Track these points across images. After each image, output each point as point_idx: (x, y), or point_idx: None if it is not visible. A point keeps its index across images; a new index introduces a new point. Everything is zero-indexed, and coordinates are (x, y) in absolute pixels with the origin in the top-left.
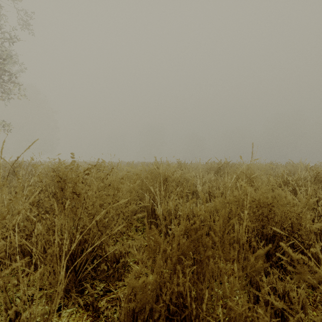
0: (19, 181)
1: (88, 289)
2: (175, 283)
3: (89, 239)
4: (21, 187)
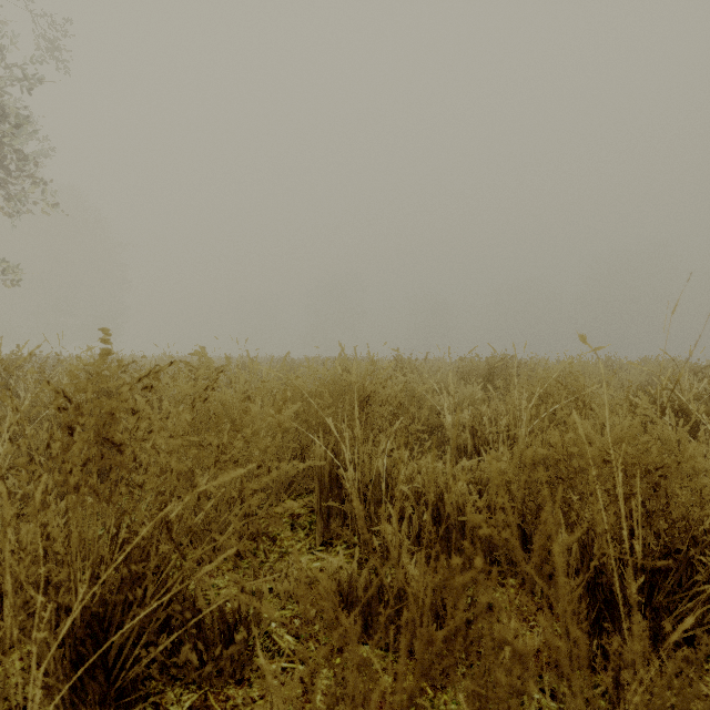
0: None
1: None
2: None
3: (147, 573)
4: None
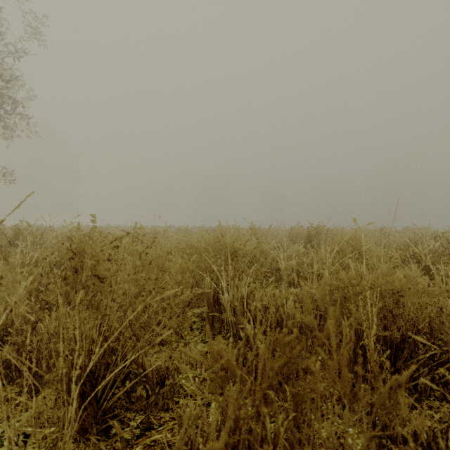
0: (6, 259)
1: (116, 429)
2: (258, 436)
3: (118, 348)
4: (10, 268)
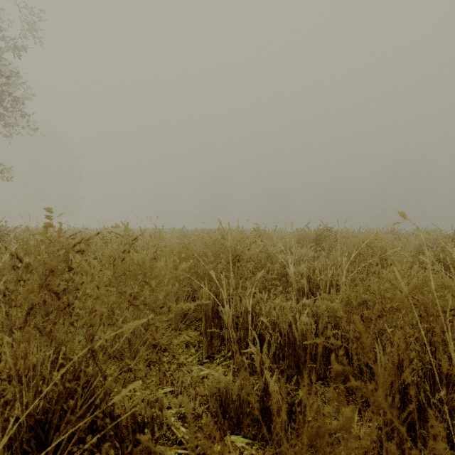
0: None
1: None
2: None
3: (78, 388)
4: None
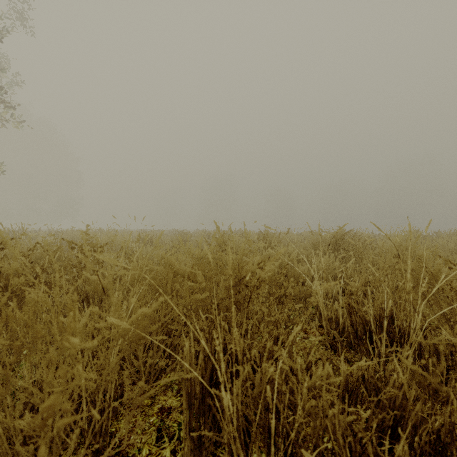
0: None
1: None
2: None
3: None
4: None
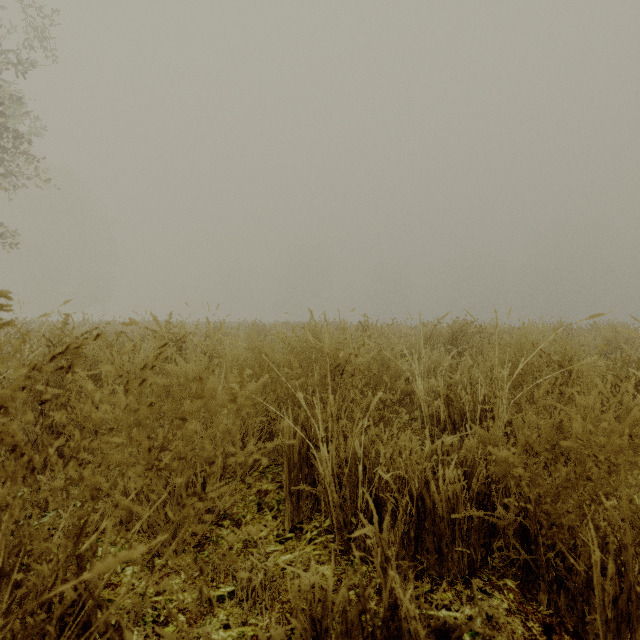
0: None
1: None
2: None
3: (49, 627)
4: None
